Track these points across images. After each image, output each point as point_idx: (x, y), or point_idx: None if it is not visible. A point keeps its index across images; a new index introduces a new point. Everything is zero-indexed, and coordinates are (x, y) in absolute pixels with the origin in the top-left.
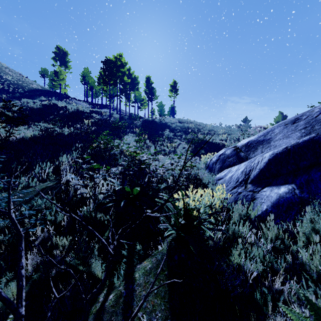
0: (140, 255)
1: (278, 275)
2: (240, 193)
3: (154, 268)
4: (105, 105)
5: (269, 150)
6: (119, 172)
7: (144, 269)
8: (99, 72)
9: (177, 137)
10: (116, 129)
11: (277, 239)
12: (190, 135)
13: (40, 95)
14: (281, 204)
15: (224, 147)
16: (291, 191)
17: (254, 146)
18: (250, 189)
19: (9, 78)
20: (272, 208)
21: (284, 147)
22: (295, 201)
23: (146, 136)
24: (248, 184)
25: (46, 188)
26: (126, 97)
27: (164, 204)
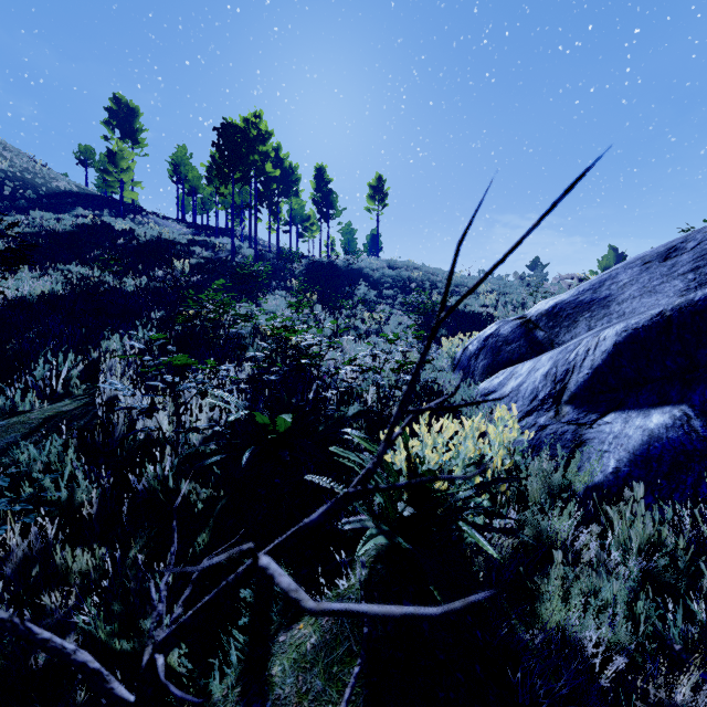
0: (289, 601)
1: (668, 655)
2: (544, 427)
3: (327, 647)
4: (224, 228)
5: (609, 324)
6: (247, 376)
7: (297, 650)
8: (210, 156)
9: (386, 299)
10: (245, 280)
11: (653, 551)
12: (415, 295)
13: (75, 205)
14: (656, 456)
15: (493, 321)
16: (680, 424)
17: (570, 314)
18: (569, 417)
19: (4, 167)
20: (632, 467)
21: (655, 313)
22: (694, 450)
23: (314, 296)
24: (563, 406)
25: (58, 417)
26: (271, 211)
27: (352, 499)
